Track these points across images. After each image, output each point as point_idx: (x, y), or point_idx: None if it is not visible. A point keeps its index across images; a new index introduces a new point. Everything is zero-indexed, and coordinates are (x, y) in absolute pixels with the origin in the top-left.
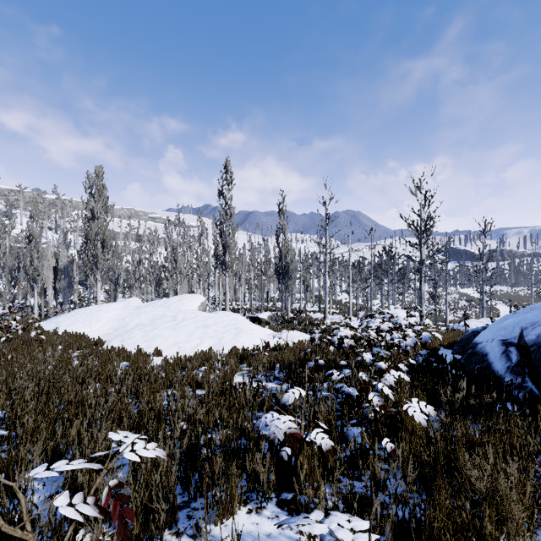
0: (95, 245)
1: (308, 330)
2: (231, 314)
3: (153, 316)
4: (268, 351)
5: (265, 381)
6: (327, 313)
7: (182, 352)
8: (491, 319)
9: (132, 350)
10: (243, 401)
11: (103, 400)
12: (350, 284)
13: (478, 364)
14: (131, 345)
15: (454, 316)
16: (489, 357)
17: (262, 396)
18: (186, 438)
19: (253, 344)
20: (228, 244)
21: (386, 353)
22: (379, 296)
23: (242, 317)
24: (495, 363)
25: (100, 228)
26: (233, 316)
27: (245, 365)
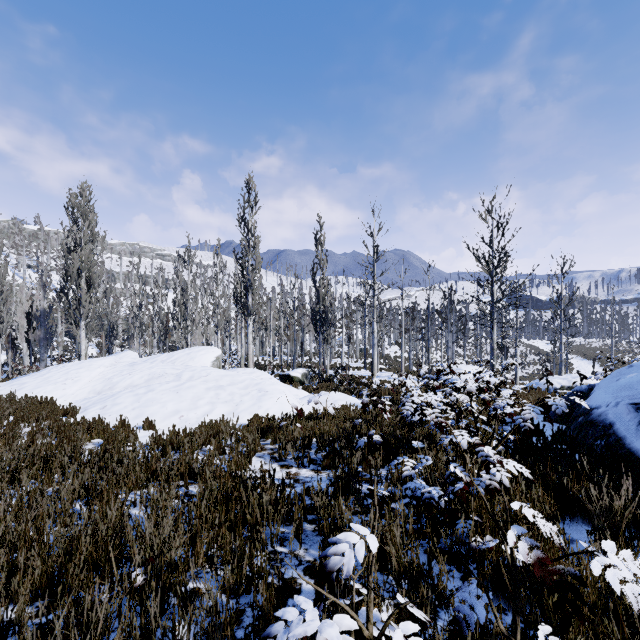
0: (78, 283)
1: (353, 391)
2: (254, 371)
3: (150, 375)
4: (301, 420)
5: (297, 467)
6: (375, 369)
7: (184, 422)
8: (580, 375)
9: (114, 421)
10: (257, 513)
11: (3, 523)
12: (402, 334)
13: (599, 439)
14: (114, 414)
15: (522, 372)
16: (616, 428)
17: (290, 499)
18: (118, 633)
19: (281, 411)
20: (251, 283)
21: (484, 428)
22: (434, 349)
23: (268, 375)
24: (630, 439)
25: (84, 262)
26: (257, 374)
27: (269, 441)
